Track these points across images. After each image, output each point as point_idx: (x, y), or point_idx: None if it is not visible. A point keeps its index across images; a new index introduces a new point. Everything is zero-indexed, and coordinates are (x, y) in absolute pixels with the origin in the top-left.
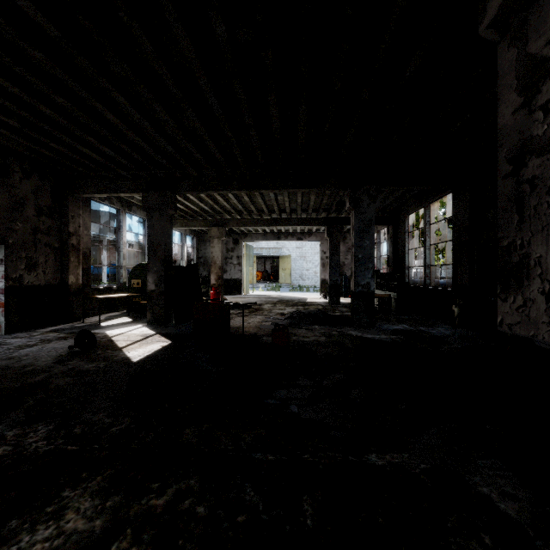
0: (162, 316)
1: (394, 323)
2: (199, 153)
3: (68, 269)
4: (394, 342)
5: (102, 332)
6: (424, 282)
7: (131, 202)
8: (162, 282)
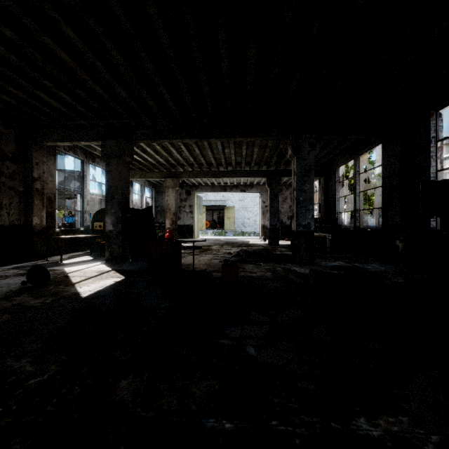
0: (119, 254)
1: (331, 260)
2: (153, 100)
3: (32, 211)
4: None
5: (61, 268)
6: (354, 225)
7: (95, 154)
8: (119, 223)
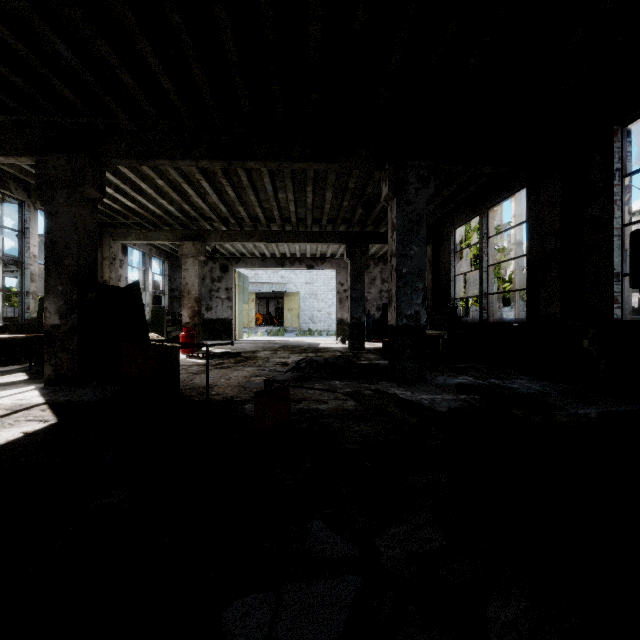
0: (73, 371)
1: (451, 374)
2: (129, 73)
3: None
4: (472, 407)
5: None
6: (480, 317)
7: None
8: (73, 311)
